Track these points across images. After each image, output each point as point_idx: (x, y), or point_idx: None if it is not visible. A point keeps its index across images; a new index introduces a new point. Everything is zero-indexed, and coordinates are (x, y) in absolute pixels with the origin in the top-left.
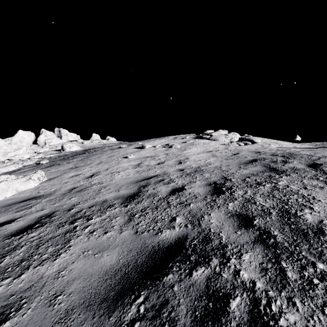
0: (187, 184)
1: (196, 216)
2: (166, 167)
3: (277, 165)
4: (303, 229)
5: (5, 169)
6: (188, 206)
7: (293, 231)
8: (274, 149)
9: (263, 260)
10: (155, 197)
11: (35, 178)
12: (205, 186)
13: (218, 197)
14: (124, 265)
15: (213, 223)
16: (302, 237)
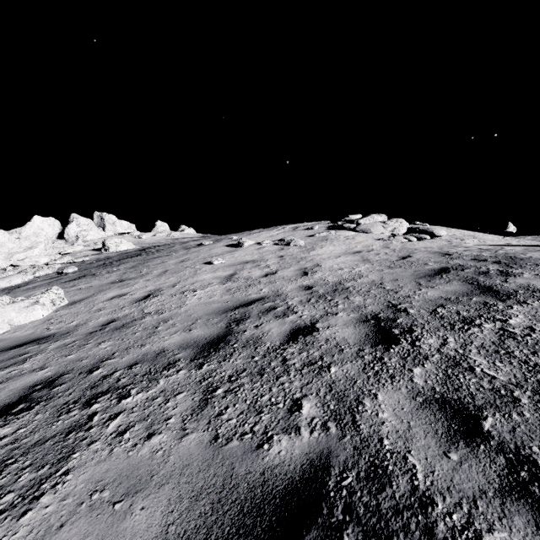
0: (321, 318)
1: (345, 401)
2: (279, 282)
3: (492, 281)
4: None
5: (4, 283)
6: (327, 371)
7: None
8: (475, 249)
9: None
10: (259, 348)
11: (46, 301)
12: (356, 323)
13: (388, 353)
14: None
15: (386, 422)
16: None
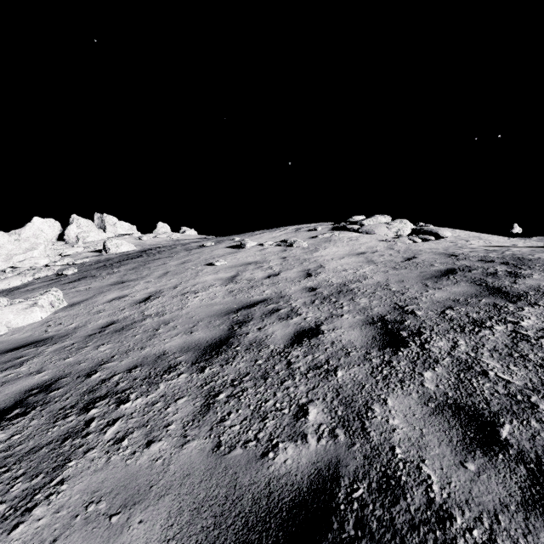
0: (326, 320)
1: (354, 406)
2: (283, 284)
3: (501, 282)
4: None
5: (3, 285)
6: (333, 375)
7: None
8: (481, 250)
9: None
10: (262, 351)
11: (44, 303)
12: (362, 325)
13: (397, 356)
14: None
15: (397, 429)
16: None
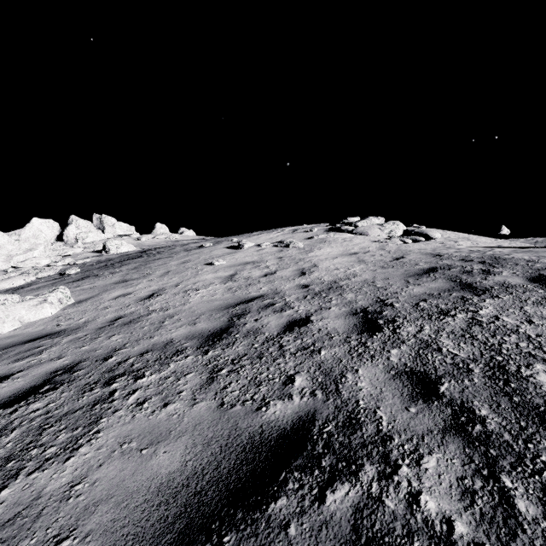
0: (315, 312)
1: (331, 375)
2: (278, 282)
3: (473, 279)
4: (536, 405)
5: (7, 284)
6: (317, 354)
7: (518, 409)
8: (465, 250)
9: (464, 472)
10: (258, 337)
11: (54, 300)
12: (346, 316)
13: (372, 338)
14: (195, 475)
15: (363, 389)
16: (536, 423)
